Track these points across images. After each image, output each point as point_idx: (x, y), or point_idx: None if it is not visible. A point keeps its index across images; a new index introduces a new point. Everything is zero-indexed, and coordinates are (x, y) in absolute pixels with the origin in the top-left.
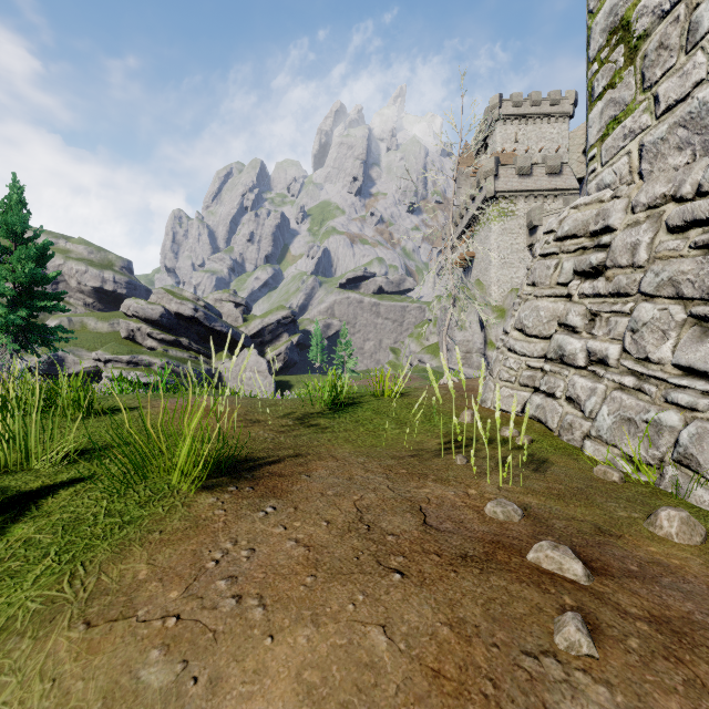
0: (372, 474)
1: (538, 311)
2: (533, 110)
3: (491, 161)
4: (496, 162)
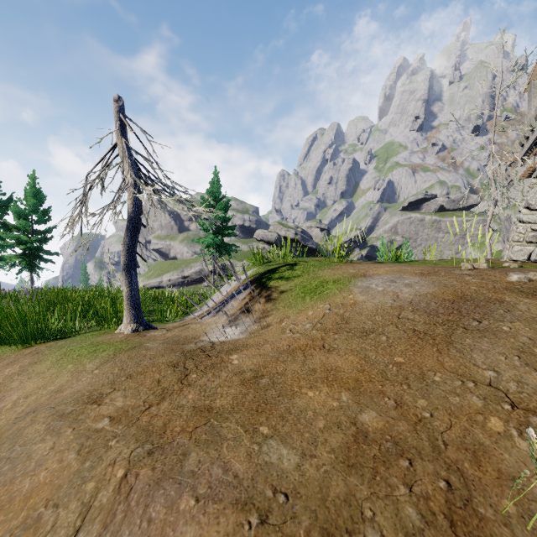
0: None
1: None
2: None
3: None
4: None
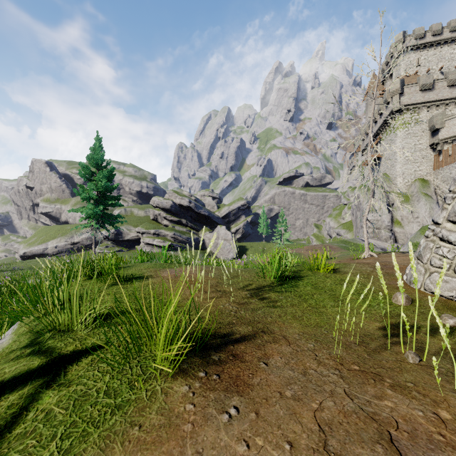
0: (325, 369)
1: None
2: (433, 38)
3: (396, 83)
4: (401, 83)
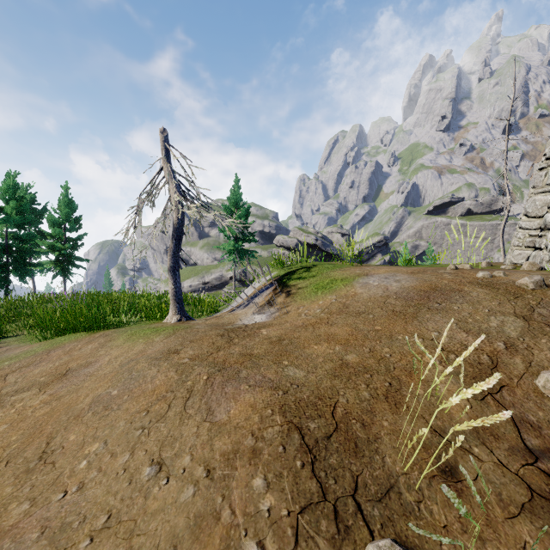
0: None
1: (535, 202)
2: None
3: None
4: None
